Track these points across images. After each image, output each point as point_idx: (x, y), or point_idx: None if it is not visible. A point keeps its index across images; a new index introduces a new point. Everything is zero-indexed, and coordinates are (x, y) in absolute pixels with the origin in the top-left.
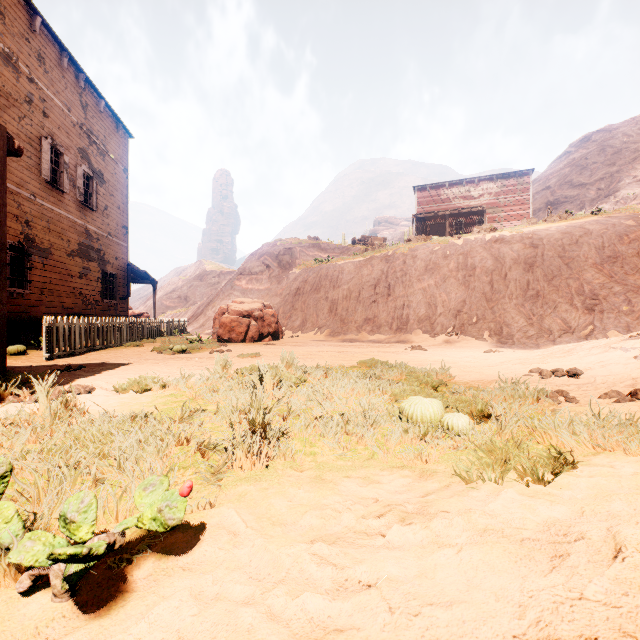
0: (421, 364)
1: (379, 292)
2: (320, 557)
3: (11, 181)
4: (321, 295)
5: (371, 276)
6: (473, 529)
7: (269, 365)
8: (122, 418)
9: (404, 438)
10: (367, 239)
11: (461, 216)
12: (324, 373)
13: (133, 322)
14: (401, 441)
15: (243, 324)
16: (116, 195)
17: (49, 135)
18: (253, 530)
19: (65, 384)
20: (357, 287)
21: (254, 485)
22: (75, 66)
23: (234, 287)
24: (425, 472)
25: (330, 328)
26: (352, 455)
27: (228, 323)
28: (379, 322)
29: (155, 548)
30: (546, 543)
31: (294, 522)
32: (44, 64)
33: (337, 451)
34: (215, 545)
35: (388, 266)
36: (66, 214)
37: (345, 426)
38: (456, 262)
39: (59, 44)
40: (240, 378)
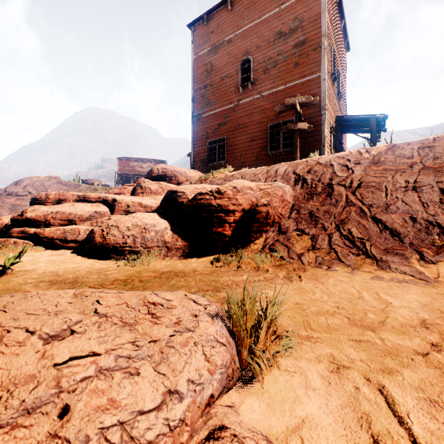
0: None
1: None
2: None
3: None
4: None
5: None
6: None
7: None
8: None
9: None
10: (91, 180)
11: (139, 175)
12: None
13: None
14: None
15: None
16: None
17: None
18: None
19: None
20: None
21: None
22: None
23: (5, 202)
24: None
25: None
26: None
27: None
28: None
29: None
30: None
31: None
32: None
33: None
34: None
35: None
36: None
37: None
38: None
39: None
40: None
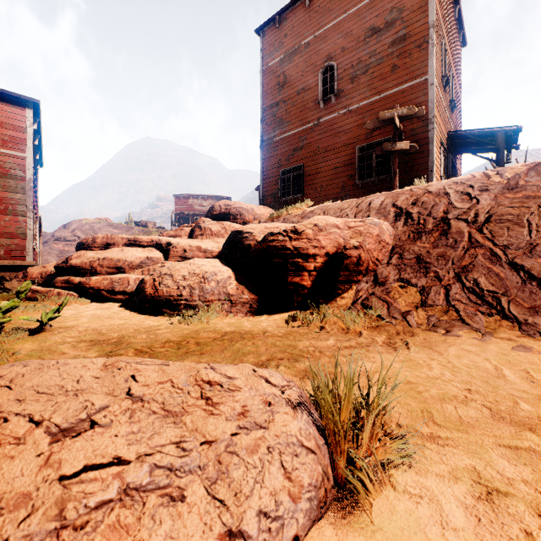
0: None
1: None
2: None
3: None
4: None
5: None
6: None
7: None
8: None
9: None
10: (144, 222)
11: (198, 215)
12: None
13: None
14: None
15: None
16: None
17: None
18: None
19: None
20: None
21: None
22: None
23: (53, 248)
24: None
25: None
26: None
27: None
28: None
29: None
30: None
31: None
32: None
33: None
34: None
35: None
36: None
37: None
38: None
39: None
40: None
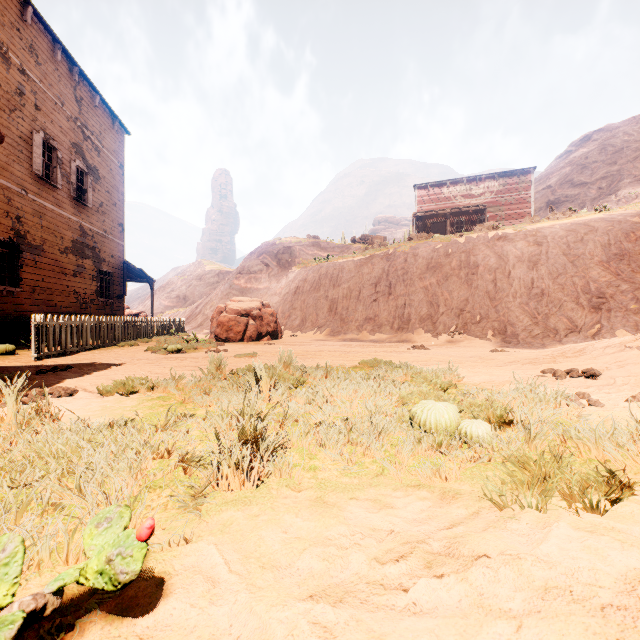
0: (426, 364)
1: (380, 291)
2: (323, 627)
3: (1, 175)
4: (321, 294)
5: (372, 275)
6: (528, 586)
7: (266, 365)
8: (96, 426)
9: (417, 449)
10: (367, 238)
11: (462, 215)
12: (324, 374)
13: (128, 321)
14: (414, 452)
15: (241, 323)
16: (112, 192)
17: (41, 129)
18: (237, 577)
19: (47, 386)
20: (357, 286)
21: (242, 510)
22: (69, 59)
23: (233, 286)
24: (447, 493)
25: (330, 327)
26: (358, 470)
27: (226, 322)
28: (380, 321)
29: (108, 605)
30: (639, 615)
31: (290, 564)
32: (36, 56)
33: (341, 465)
34: (186, 600)
35: (389, 264)
36: (59, 210)
37: (349, 434)
38: (458, 260)
39: (52, 36)
40: (235, 379)
